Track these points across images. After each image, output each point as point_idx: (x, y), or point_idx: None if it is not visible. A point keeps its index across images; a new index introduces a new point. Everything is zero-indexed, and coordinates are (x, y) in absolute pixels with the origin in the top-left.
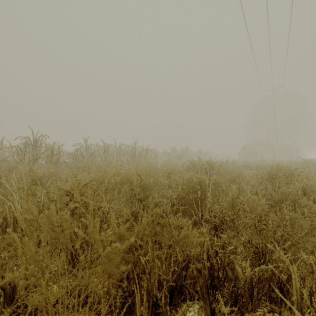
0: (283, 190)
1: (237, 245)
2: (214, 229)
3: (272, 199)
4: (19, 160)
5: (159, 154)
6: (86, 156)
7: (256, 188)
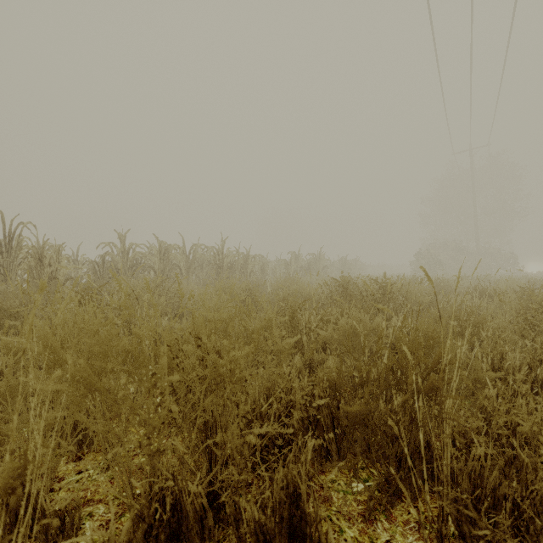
0: None
1: None
2: None
3: None
4: None
5: (270, 264)
6: (123, 268)
7: None
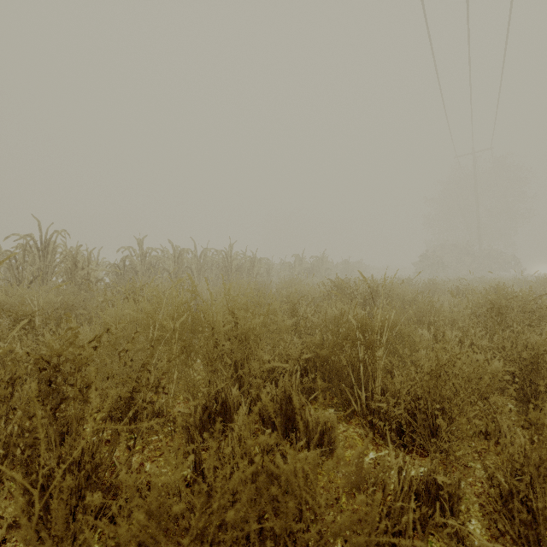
0: (540, 342)
1: (460, 483)
2: (396, 432)
3: (506, 359)
4: (13, 278)
5: (275, 266)
6: (141, 270)
7: (470, 335)
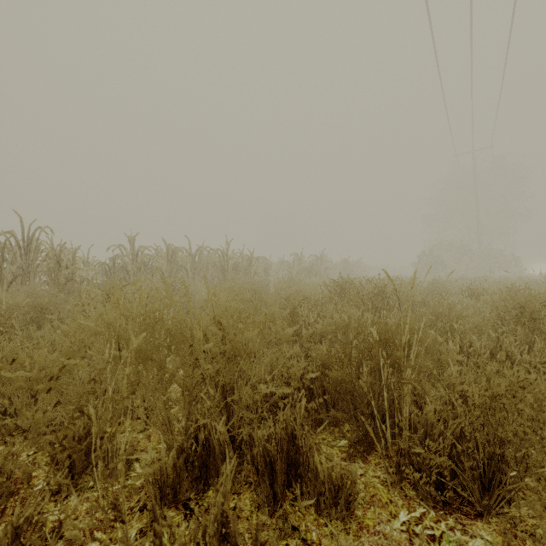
0: None
1: None
2: (433, 482)
3: None
4: None
5: (273, 266)
6: (133, 269)
7: (504, 345)
